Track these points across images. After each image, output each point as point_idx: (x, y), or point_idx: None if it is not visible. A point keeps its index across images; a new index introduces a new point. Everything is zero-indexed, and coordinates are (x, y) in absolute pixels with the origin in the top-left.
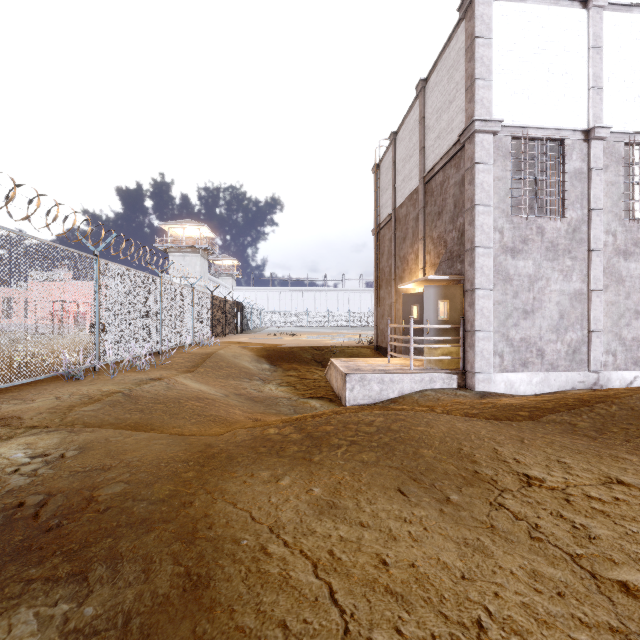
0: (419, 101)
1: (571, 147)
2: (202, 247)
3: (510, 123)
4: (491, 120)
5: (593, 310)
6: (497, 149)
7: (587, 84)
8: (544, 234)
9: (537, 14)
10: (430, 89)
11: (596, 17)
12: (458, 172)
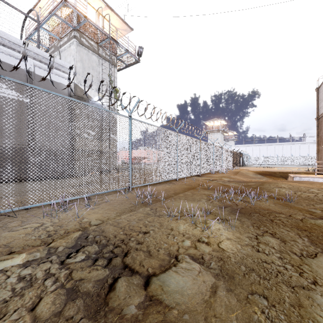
0: None
1: None
2: (221, 129)
3: None
4: None
5: None
6: None
7: None
8: None
9: None
10: None
11: None
12: None
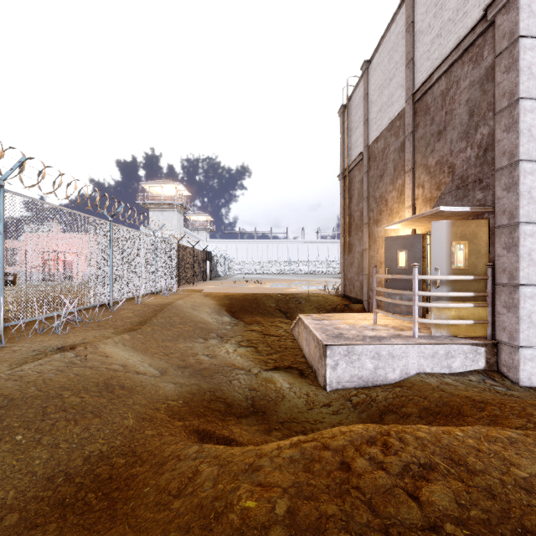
0: (405, 5)
1: None
2: (178, 203)
3: None
4: None
5: None
6: None
7: None
8: None
9: None
10: None
11: None
12: (478, 66)
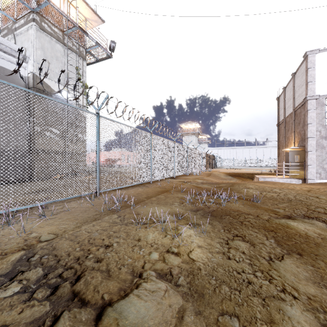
0: (292, 80)
1: None
2: (196, 132)
3: (324, 94)
4: (314, 95)
5: None
6: (318, 103)
7: None
8: None
9: None
10: (296, 77)
11: None
12: (304, 111)
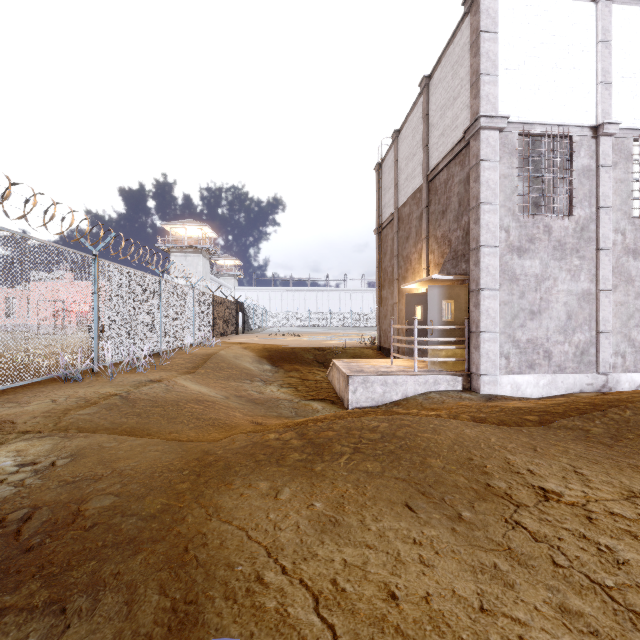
0: (422, 98)
1: (579, 144)
2: (204, 247)
3: (516, 119)
4: (497, 116)
5: (602, 311)
6: (503, 146)
7: (595, 79)
8: (551, 233)
9: (544, 8)
10: (434, 86)
11: (605, 10)
12: (463, 170)
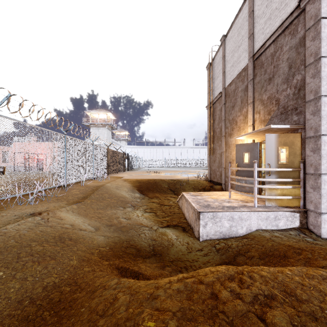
0: (248, 0)
1: None
2: (108, 124)
3: None
4: None
5: None
6: None
7: None
8: None
9: None
10: None
11: None
12: (294, 37)
